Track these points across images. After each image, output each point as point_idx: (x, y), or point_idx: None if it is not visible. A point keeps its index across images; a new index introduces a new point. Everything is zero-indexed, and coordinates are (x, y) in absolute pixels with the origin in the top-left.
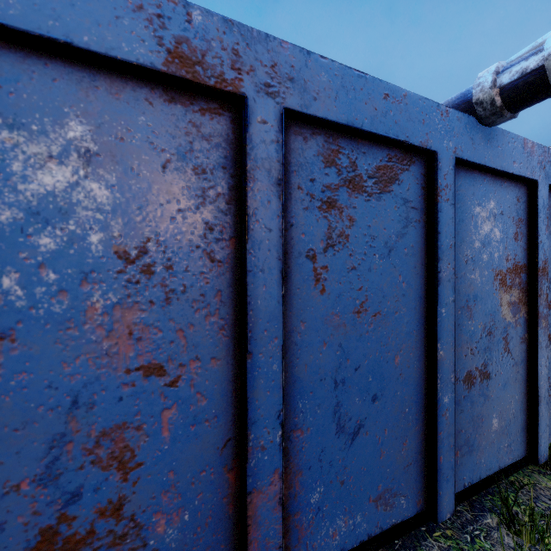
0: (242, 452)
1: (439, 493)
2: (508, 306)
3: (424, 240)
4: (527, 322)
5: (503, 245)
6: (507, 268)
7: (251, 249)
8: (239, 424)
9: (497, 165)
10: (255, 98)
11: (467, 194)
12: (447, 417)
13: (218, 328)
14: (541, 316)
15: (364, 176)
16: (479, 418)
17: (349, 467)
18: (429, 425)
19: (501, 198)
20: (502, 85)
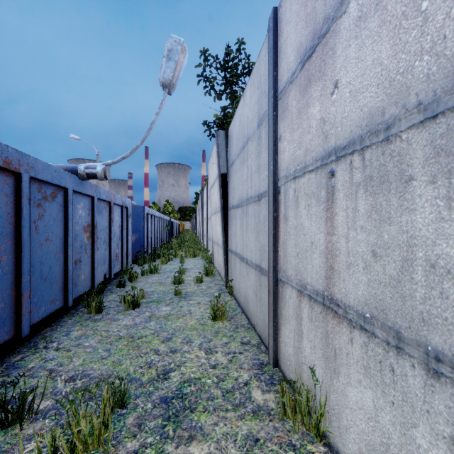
0: (19, 283)
1: (69, 298)
2: (86, 238)
3: (64, 216)
4: (92, 243)
5: (85, 218)
6: (86, 225)
7: (23, 220)
8: (16, 276)
9: (84, 192)
10: (24, 174)
11: (76, 201)
12: (71, 273)
13: (11, 245)
14: (96, 241)
15: (48, 196)
16: (79, 275)
17: (44, 290)
18: (65, 277)
19: (85, 202)
20: (86, 172)
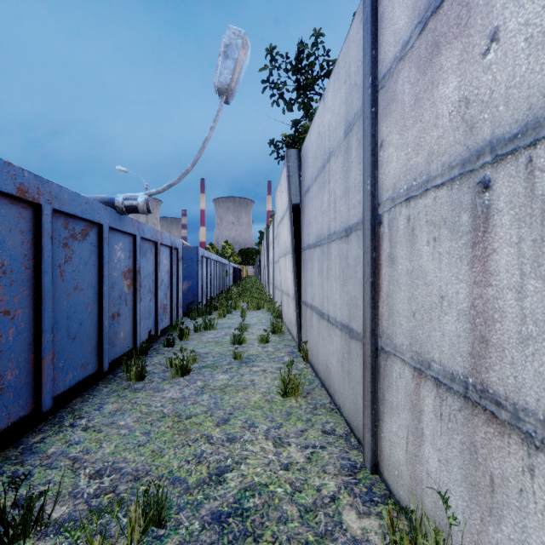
0: (39, 344)
1: (104, 360)
2: (127, 286)
3: (98, 259)
4: (133, 293)
5: (125, 261)
6: (126, 270)
7: (43, 264)
8: (35, 335)
9: (123, 229)
10: (44, 205)
11: (113, 240)
12: (106, 330)
13: (28, 296)
14: (138, 290)
15: (77, 233)
16: (117, 332)
17: (72, 352)
18: (100, 335)
19: (124, 241)
20: (126, 205)
